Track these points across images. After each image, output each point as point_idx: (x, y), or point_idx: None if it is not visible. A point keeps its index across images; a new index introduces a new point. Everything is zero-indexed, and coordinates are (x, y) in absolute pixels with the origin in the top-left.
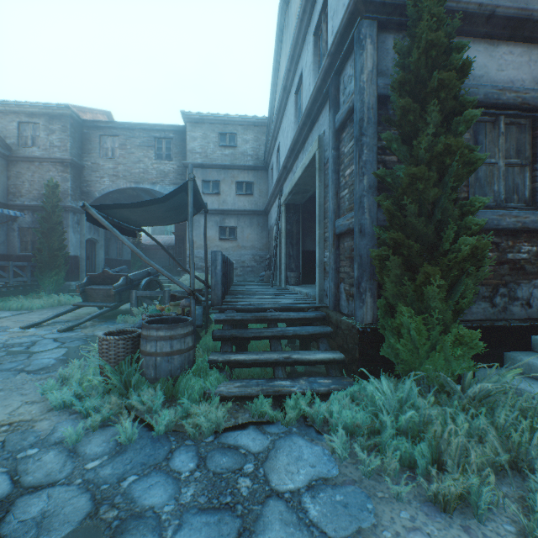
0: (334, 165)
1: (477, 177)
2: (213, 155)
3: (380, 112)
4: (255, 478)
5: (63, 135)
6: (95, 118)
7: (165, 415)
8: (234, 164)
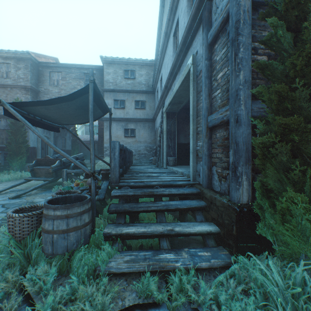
0: (207, 72)
1: None
2: (121, 83)
3: (252, 17)
4: None
5: (26, 71)
6: (47, 62)
7: (48, 305)
8: (133, 89)
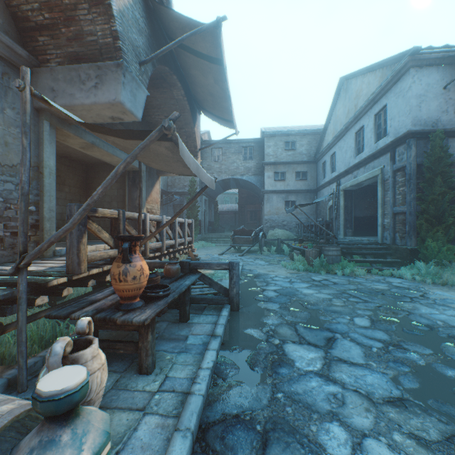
0: (392, 184)
1: None
2: (281, 155)
3: (417, 169)
4: (385, 281)
5: None
6: (204, 137)
7: (346, 270)
8: (294, 161)
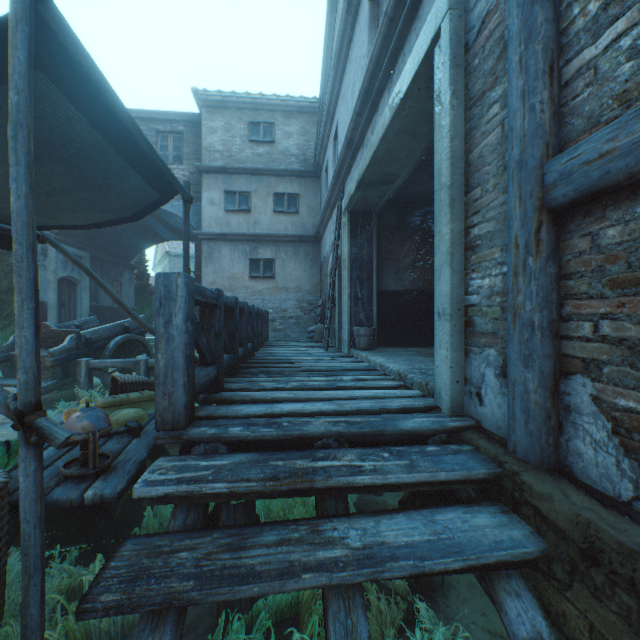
0: None
1: None
2: (241, 154)
3: None
4: None
5: None
6: None
7: None
8: (270, 167)
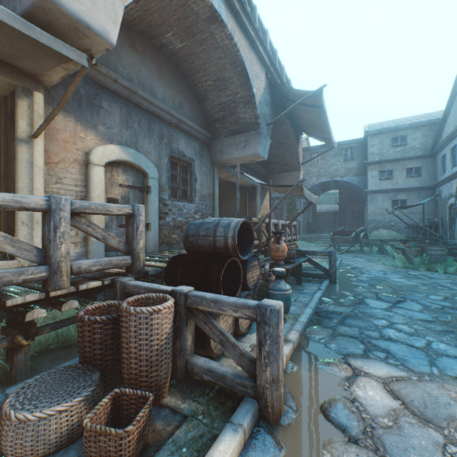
0: None
1: None
2: (387, 153)
3: None
4: None
5: None
6: (302, 144)
7: (449, 269)
8: (404, 157)
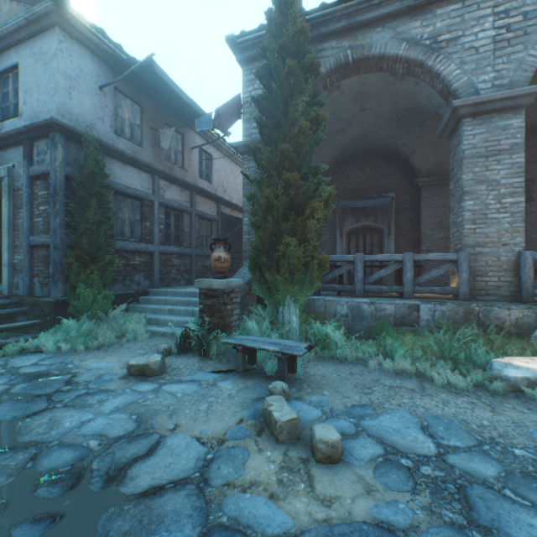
0: (29, 198)
1: (118, 225)
2: None
3: (67, 183)
4: (7, 368)
5: None
6: None
7: None
8: None
